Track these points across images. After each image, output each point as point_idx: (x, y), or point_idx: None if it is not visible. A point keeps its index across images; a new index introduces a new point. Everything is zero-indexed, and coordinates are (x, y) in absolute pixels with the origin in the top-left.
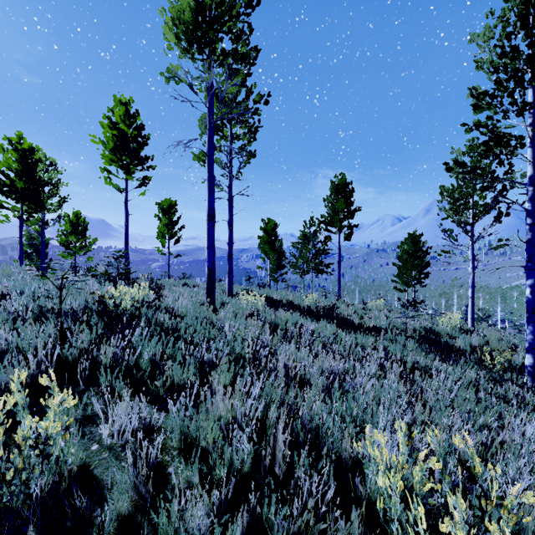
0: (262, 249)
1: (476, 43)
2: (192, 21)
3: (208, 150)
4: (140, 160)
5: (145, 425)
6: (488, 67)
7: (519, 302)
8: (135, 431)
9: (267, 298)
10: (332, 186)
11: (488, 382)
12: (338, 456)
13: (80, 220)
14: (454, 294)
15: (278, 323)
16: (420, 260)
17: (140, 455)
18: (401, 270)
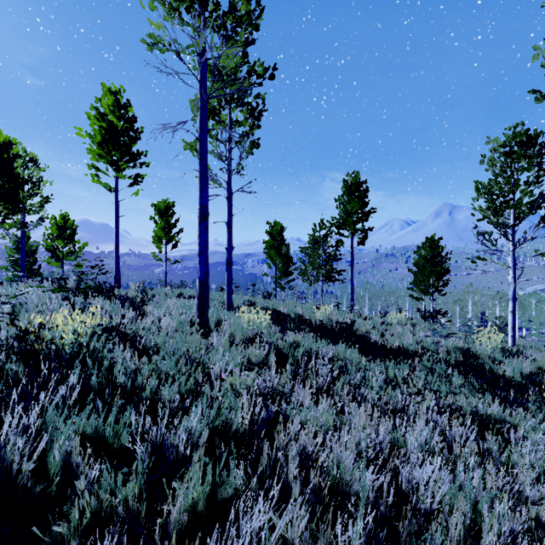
0: (268, 254)
1: None
2: None
3: (200, 134)
4: (132, 155)
5: None
6: None
7: (539, 309)
8: None
9: (273, 311)
10: (344, 186)
11: None
12: None
13: (69, 223)
14: (469, 301)
15: (287, 352)
16: (440, 266)
17: None
18: (418, 277)
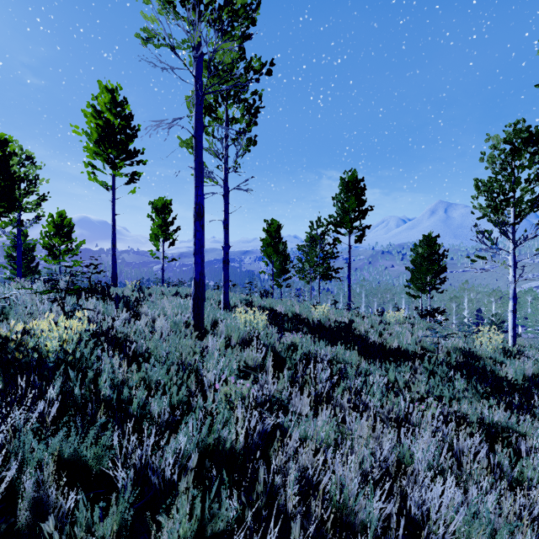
0: (265, 252)
1: None
2: None
3: (195, 131)
4: (129, 153)
5: None
6: None
7: (535, 307)
8: None
9: (270, 310)
10: (341, 183)
11: None
12: None
13: (66, 221)
14: (464, 298)
15: (285, 355)
16: (437, 264)
17: None
18: (415, 275)
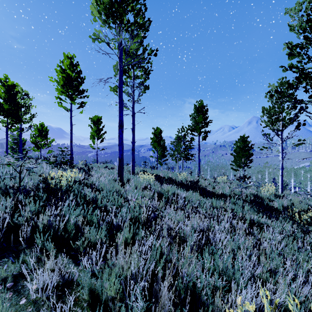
0: (153, 145)
1: (289, 15)
2: (108, 2)
3: (119, 84)
4: (79, 91)
5: (65, 279)
6: (298, 29)
7: (305, 176)
8: (56, 285)
9: (156, 175)
10: (195, 108)
11: (299, 232)
12: (211, 310)
13: (44, 128)
14: (266, 172)
15: (163, 193)
16: (247, 152)
17: (58, 308)
18: (236, 158)
